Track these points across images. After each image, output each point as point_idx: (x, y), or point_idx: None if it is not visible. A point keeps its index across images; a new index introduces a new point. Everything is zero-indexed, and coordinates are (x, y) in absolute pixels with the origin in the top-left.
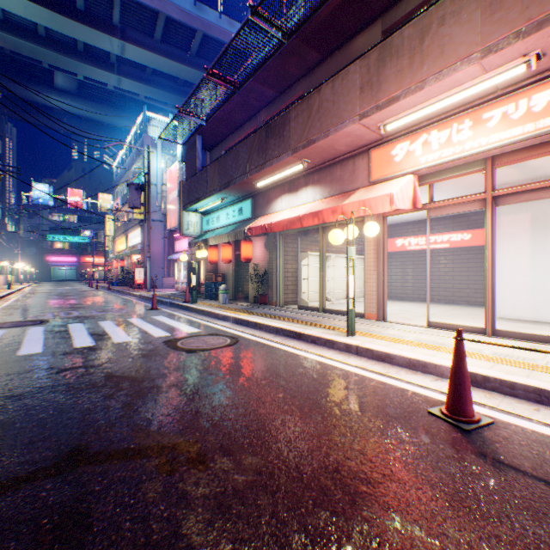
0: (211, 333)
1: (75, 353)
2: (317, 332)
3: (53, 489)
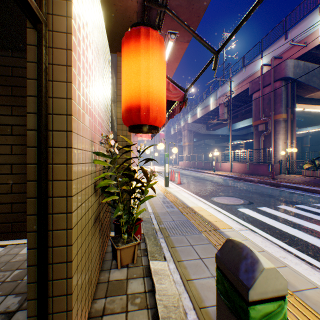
0: (227, 205)
1: (288, 201)
2: (174, 189)
3: (233, 185)
